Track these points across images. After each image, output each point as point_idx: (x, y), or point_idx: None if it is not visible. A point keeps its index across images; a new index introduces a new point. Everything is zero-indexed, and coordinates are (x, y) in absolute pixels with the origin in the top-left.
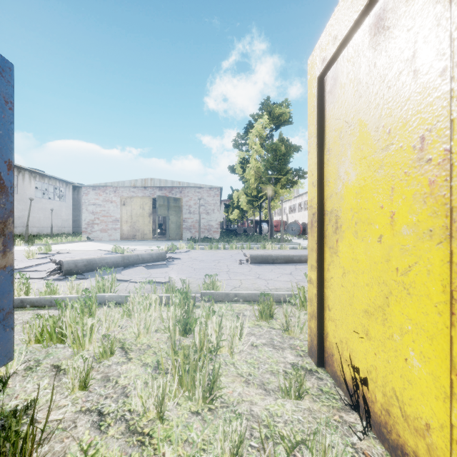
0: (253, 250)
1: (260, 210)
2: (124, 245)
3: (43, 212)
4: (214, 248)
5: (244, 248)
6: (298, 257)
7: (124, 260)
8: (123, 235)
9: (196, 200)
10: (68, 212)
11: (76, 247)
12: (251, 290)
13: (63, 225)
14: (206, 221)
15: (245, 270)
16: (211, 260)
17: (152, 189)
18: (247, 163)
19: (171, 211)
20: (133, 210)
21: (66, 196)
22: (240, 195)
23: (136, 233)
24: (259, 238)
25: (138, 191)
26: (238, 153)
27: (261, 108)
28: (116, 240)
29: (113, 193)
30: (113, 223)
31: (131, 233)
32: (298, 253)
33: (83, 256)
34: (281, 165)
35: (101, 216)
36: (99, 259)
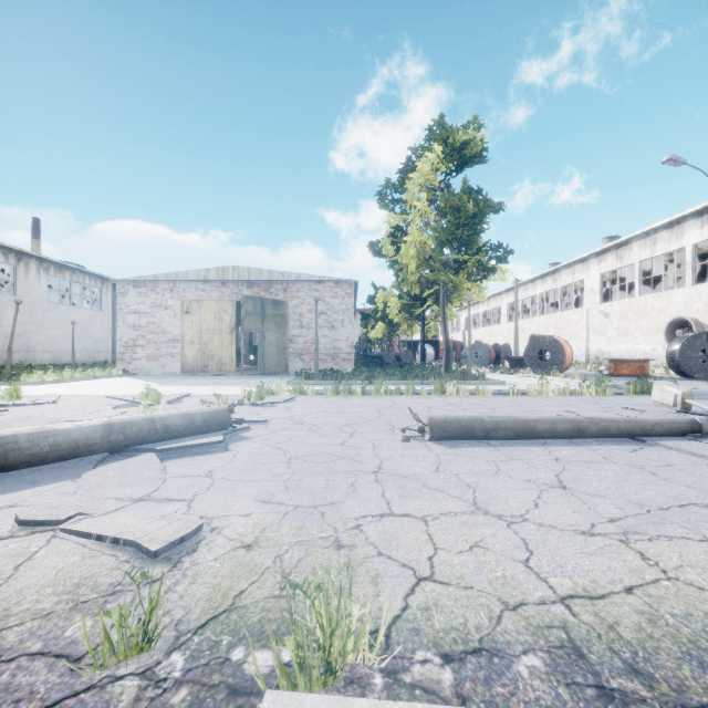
0: (420, 397)
1: (422, 322)
2: (179, 384)
3: (62, 327)
4: (343, 392)
5: (402, 392)
6: (547, 424)
7: (111, 436)
8: (186, 366)
9: (312, 304)
10: (105, 327)
11: (87, 388)
12: (493, 615)
13: (96, 348)
14: (329, 341)
15: (425, 465)
16: (336, 425)
17: (236, 285)
18: (403, 235)
19: (268, 323)
20: (202, 322)
21: (101, 300)
22: (388, 296)
23: (208, 361)
24: (426, 372)
25: (211, 288)
26: (388, 217)
27: (429, 136)
28: (174, 375)
29: (169, 293)
30: (168, 345)
31: (199, 363)
32: (520, 407)
33: (63, 413)
34: (468, 236)
35: (149, 332)
36: (31, 436)
